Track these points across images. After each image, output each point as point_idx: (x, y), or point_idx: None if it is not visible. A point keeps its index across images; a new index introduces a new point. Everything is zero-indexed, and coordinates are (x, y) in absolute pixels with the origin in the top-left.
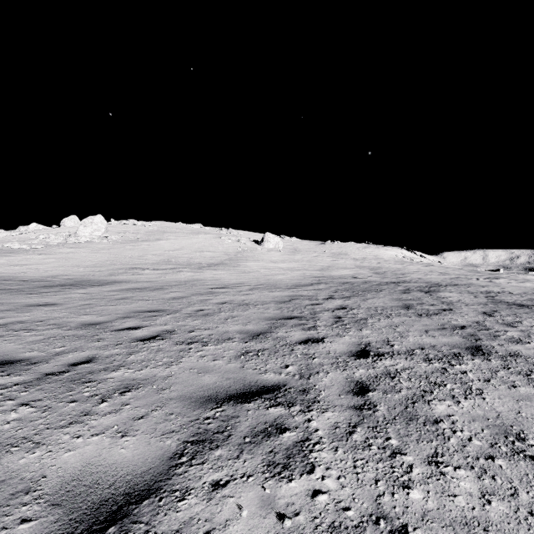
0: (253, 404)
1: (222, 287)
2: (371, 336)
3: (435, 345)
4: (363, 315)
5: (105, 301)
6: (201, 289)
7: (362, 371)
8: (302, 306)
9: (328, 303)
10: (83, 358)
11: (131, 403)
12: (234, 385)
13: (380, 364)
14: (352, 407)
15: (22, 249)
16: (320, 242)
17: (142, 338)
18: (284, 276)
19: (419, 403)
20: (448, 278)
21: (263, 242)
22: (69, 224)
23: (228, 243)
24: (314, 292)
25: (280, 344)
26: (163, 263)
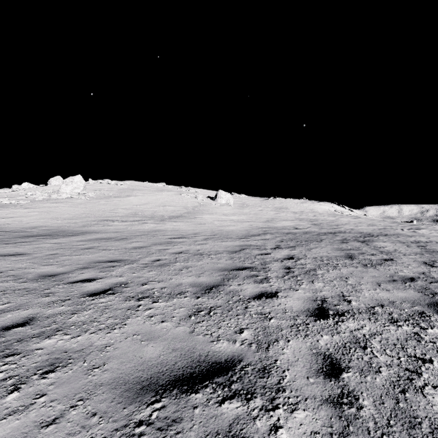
0: (201, 394)
1: (180, 237)
2: (325, 290)
3: (393, 300)
4: (311, 266)
5: (71, 251)
6: (161, 239)
7: (326, 338)
8: (252, 256)
9: (276, 252)
10: (21, 318)
11: (48, 393)
12: (180, 360)
13: (344, 327)
14: (328, 401)
15: (11, 203)
16: (264, 198)
17: (93, 292)
18: (235, 227)
19: (410, 392)
20: (377, 228)
21: (216, 198)
22: (55, 183)
23: (187, 199)
24: (262, 242)
25: (233, 299)
26: (130, 215)
